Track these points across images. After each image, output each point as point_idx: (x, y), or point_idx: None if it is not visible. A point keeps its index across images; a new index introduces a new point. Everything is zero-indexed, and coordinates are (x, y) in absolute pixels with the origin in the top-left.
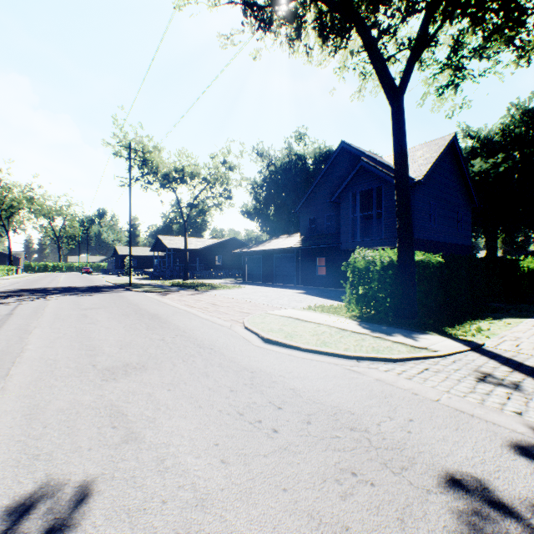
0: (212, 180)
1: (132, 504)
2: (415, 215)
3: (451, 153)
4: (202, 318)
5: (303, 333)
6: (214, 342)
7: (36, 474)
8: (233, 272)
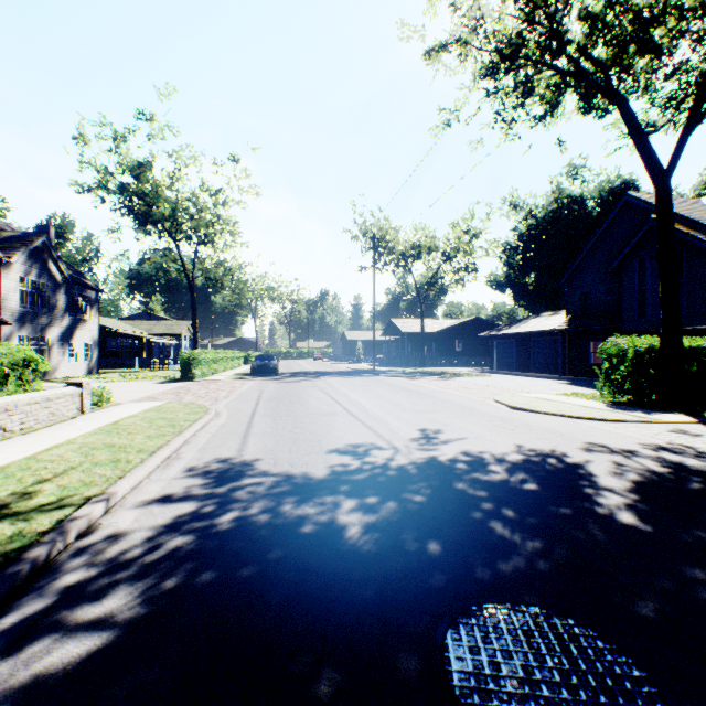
0: (451, 253)
1: (457, 433)
2: None
3: None
4: (457, 395)
5: (544, 406)
6: (472, 406)
7: (418, 426)
8: (476, 359)
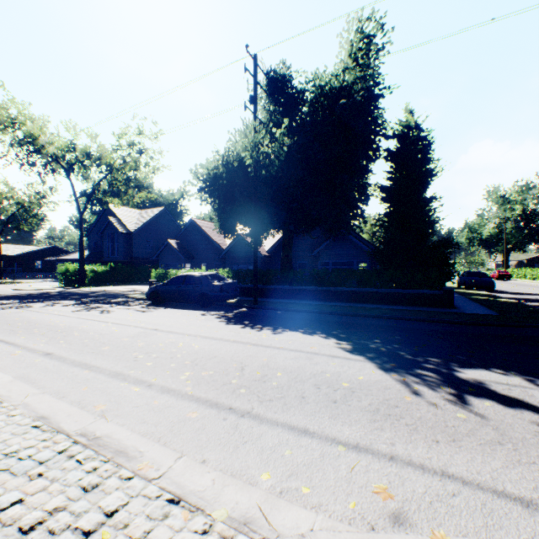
0: (28, 203)
1: None
2: (135, 247)
3: (168, 215)
4: None
5: (29, 288)
6: None
7: None
8: (51, 274)
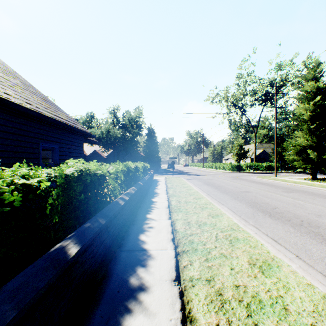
0: None
1: None
2: None
3: None
4: None
5: None
6: None
7: None
8: None
